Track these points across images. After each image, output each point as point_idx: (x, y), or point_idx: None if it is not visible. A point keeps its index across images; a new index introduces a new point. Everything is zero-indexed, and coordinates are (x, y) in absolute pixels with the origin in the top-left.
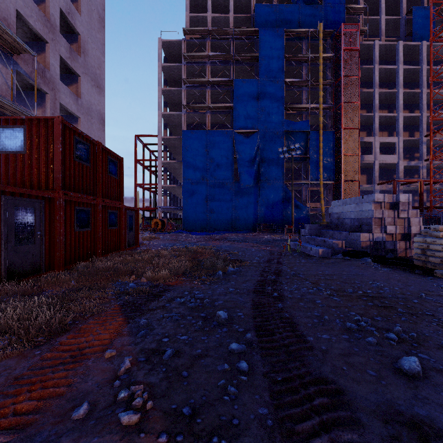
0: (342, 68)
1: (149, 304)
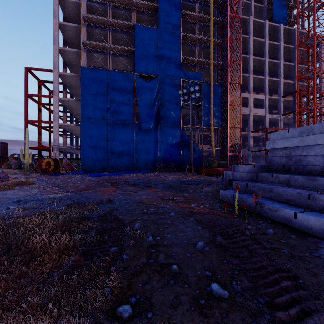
0: (228, 31)
1: None
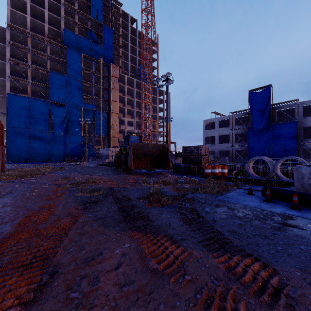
0: (111, 84)
1: (53, 173)
